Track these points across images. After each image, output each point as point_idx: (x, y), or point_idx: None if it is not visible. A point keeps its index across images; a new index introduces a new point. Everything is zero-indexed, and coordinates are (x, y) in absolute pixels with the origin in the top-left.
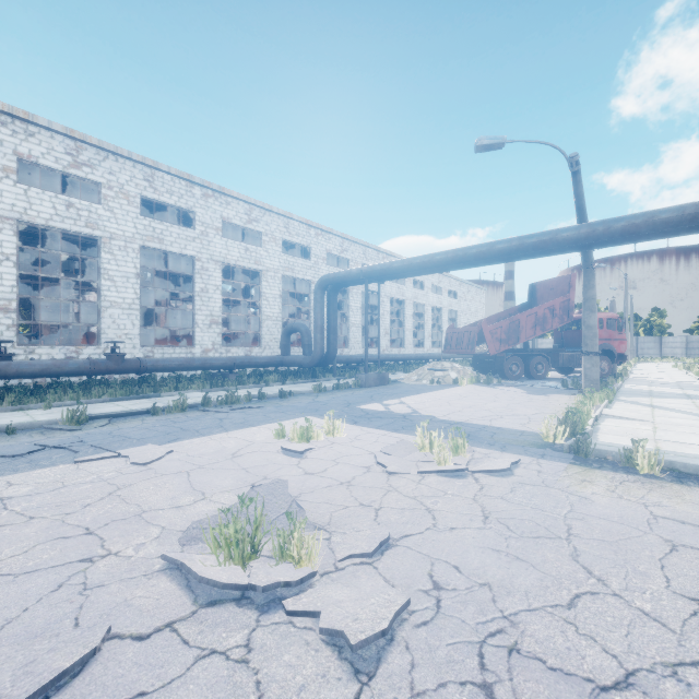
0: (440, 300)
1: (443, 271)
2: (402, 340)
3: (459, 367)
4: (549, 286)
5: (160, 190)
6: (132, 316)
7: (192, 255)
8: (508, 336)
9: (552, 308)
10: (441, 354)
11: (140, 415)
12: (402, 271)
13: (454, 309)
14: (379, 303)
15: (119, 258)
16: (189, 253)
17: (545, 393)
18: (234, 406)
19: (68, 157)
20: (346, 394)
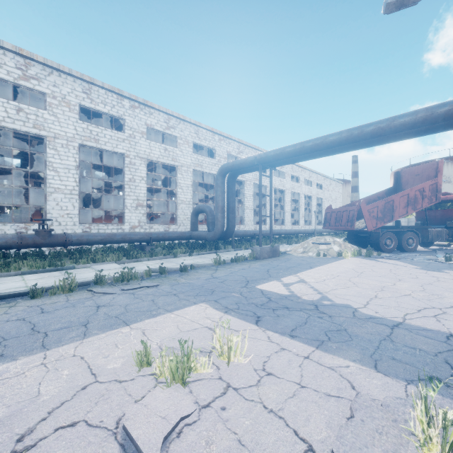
0: (310, 190)
1: (333, 153)
2: (283, 219)
3: (340, 241)
4: (415, 173)
5: (95, 101)
6: (73, 199)
7: (122, 152)
8: (383, 215)
9: (422, 190)
10: (315, 230)
11: (21, 297)
12: (294, 154)
13: (320, 197)
14: (271, 186)
15: (62, 153)
16: (120, 151)
17: (440, 269)
18: (129, 284)
19: (18, 71)
20: (243, 268)
